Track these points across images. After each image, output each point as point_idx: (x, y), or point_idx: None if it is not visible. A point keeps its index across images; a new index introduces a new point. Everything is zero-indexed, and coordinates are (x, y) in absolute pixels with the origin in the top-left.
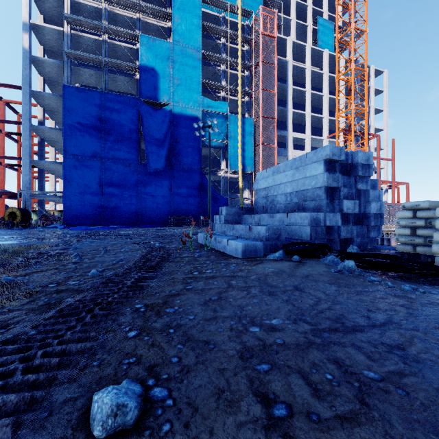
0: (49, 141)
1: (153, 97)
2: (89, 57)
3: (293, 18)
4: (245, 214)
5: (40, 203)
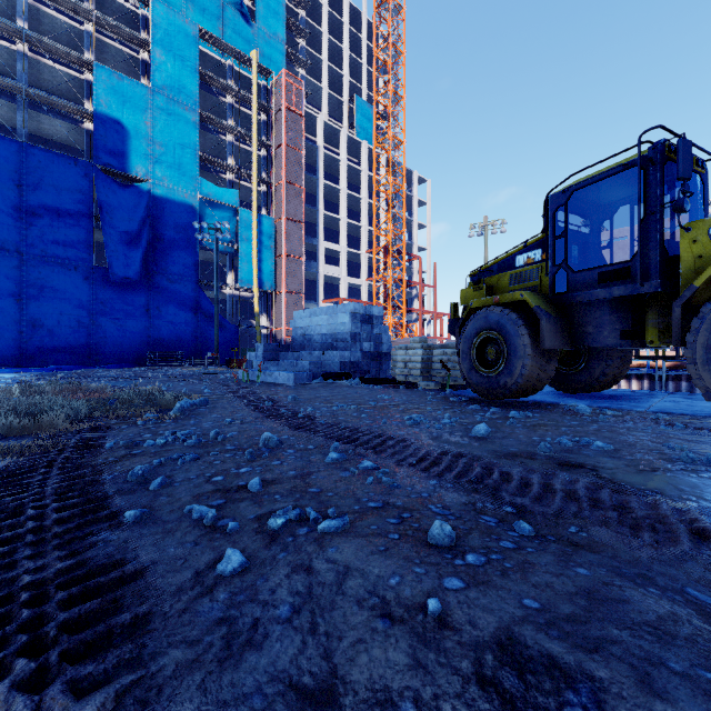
0: None
1: (120, 166)
2: None
3: (326, 87)
4: (282, 351)
5: None
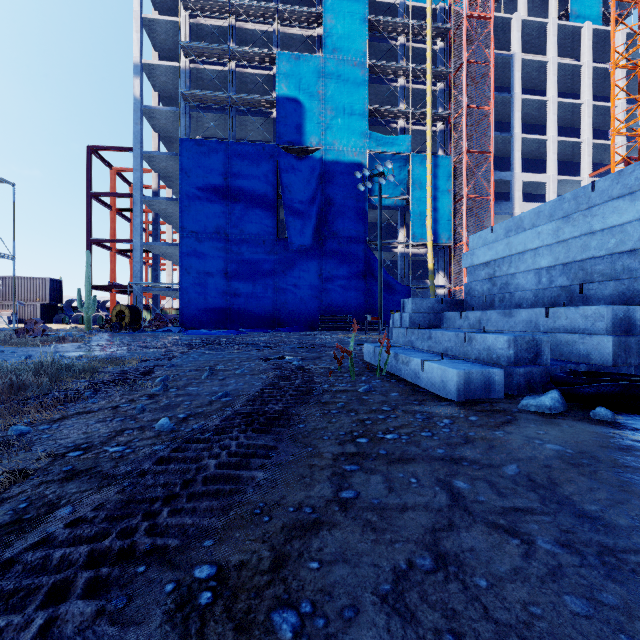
0: (165, 217)
1: (297, 141)
2: (211, 96)
3: None
4: (447, 311)
5: (155, 299)
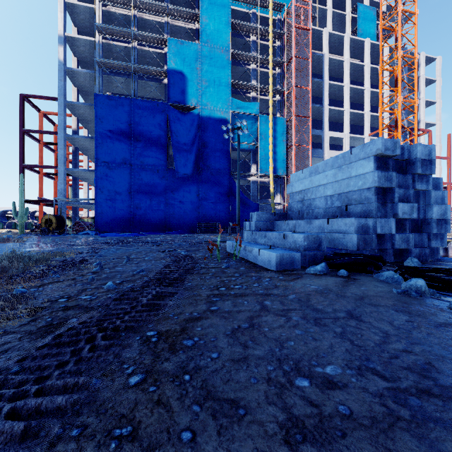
0: (83, 150)
1: (181, 101)
2: (119, 64)
3: (330, 7)
4: (277, 220)
5: (74, 210)
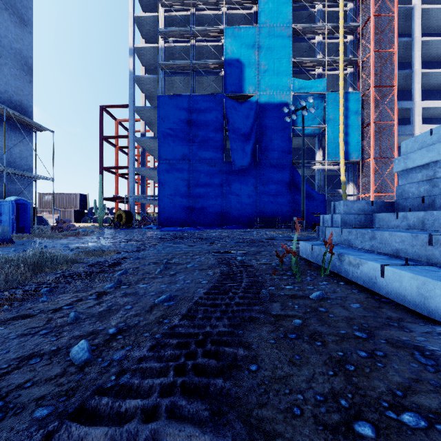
0: (149, 151)
1: (238, 90)
2: (179, 64)
3: None
4: (377, 212)
5: (142, 206)
